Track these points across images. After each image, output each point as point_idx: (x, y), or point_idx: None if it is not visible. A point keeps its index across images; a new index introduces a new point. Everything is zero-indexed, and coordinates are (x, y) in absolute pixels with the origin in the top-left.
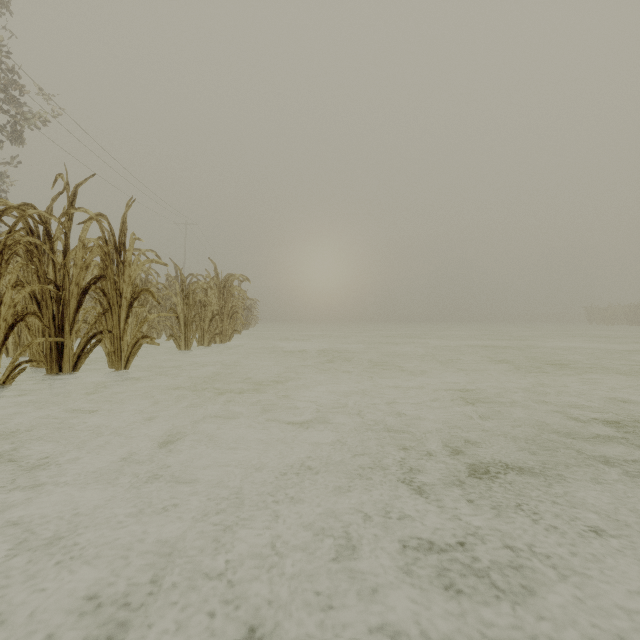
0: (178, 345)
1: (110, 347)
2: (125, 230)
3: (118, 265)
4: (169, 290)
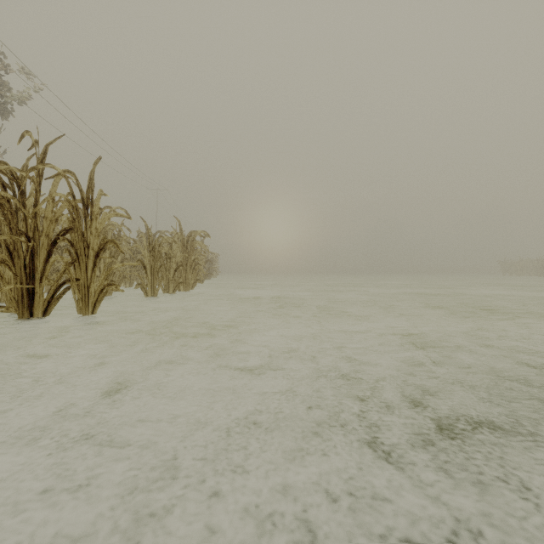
0: (145, 292)
1: (77, 294)
2: (92, 186)
3: (85, 218)
4: (140, 245)
